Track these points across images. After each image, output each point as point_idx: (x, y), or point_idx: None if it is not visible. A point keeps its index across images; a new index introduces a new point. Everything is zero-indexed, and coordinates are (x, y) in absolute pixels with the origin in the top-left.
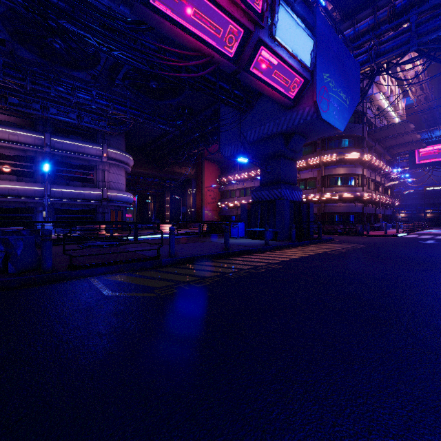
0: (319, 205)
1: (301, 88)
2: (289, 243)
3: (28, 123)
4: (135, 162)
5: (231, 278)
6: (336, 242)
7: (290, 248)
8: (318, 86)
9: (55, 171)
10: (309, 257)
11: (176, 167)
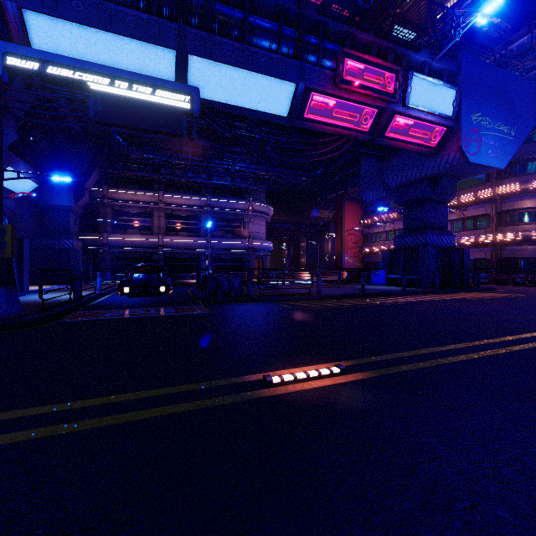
0: (494, 249)
1: (444, 135)
2: (429, 290)
3: (195, 189)
4: (273, 210)
5: (362, 306)
6: (496, 291)
7: (429, 294)
8: (463, 131)
9: (213, 226)
10: (439, 300)
11: (312, 211)
